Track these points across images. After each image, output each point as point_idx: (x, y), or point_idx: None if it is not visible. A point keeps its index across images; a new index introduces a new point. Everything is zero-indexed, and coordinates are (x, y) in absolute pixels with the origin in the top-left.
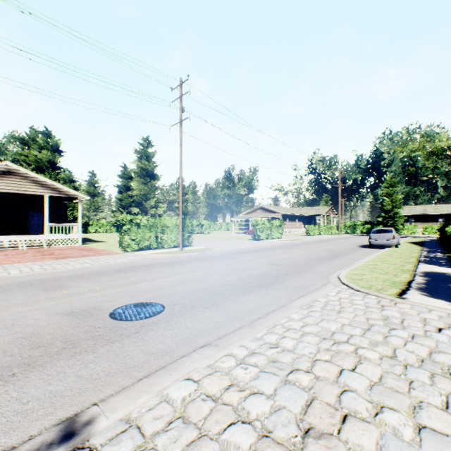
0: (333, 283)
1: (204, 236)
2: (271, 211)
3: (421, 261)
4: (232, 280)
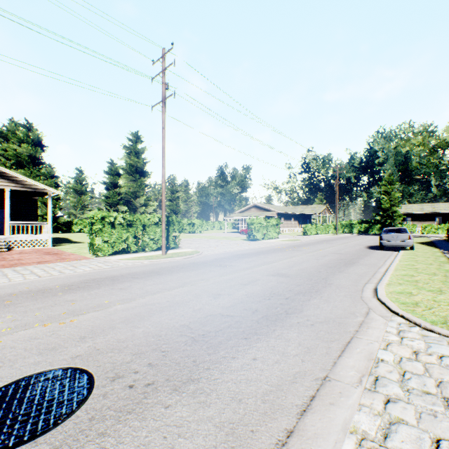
0: (378, 311)
1: (195, 236)
2: (266, 210)
3: None
4: (225, 307)
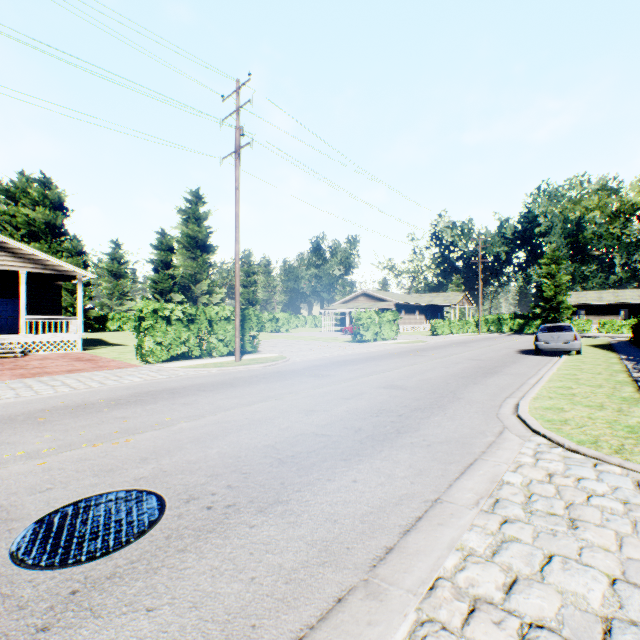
0: (515, 431)
1: (279, 336)
2: (379, 299)
3: (639, 380)
4: (320, 425)
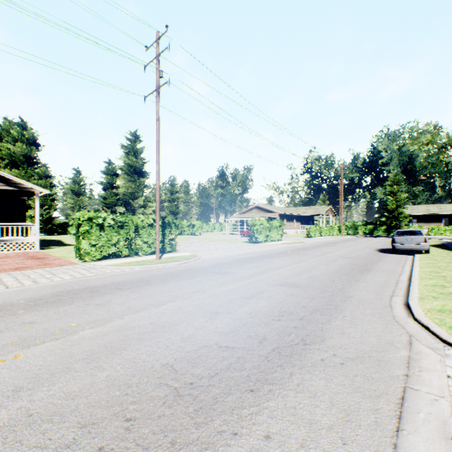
0: (424, 340)
1: (194, 238)
2: (268, 211)
3: None
4: (224, 332)
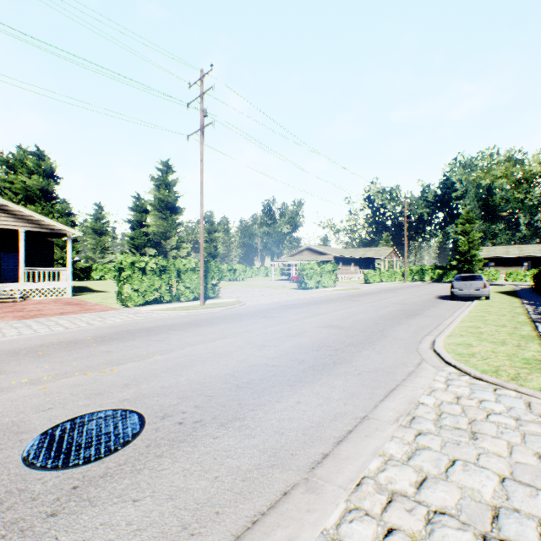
0: (431, 362)
1: (236, 284)
2: (321, 253)
3: (537, 321)
4: (271, 357)
